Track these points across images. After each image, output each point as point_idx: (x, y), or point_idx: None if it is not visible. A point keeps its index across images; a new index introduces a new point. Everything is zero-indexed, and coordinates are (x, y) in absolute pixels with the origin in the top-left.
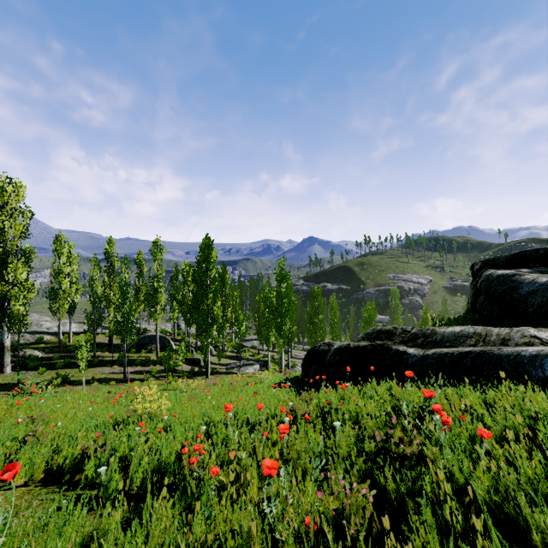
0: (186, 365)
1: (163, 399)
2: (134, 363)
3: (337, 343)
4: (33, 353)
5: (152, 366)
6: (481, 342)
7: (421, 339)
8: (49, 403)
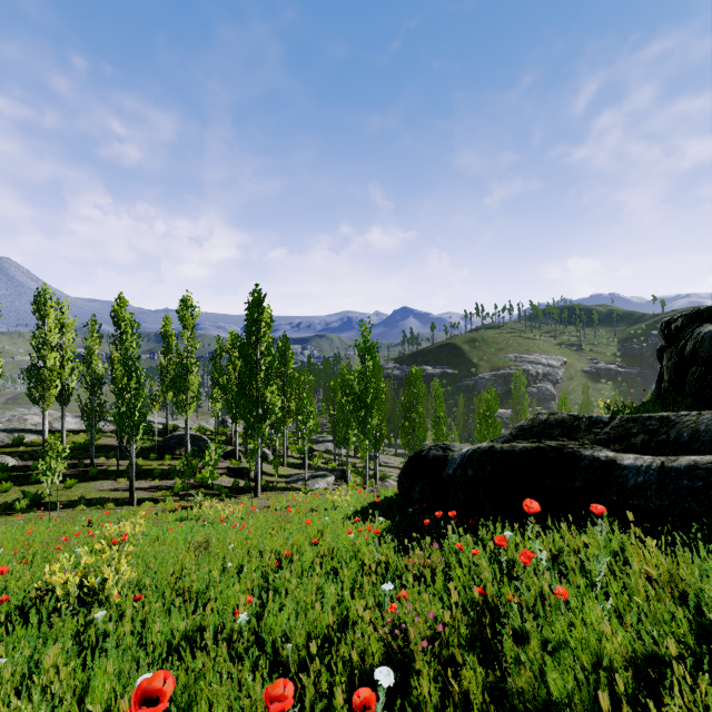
0: (228, 477)
1: (122, 560)
2: (151, 475)
3: (458, 446)
4: (3, 460)
5: (178, 478)
6: None
7: (641, 437)
8: None
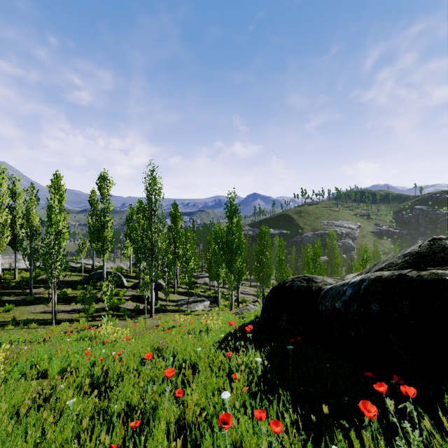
0: (132, 302)
1: None
2: (75, 300)
3: (320, 277)
4: None
5: (94, 303)
6: None
7: None
8: None
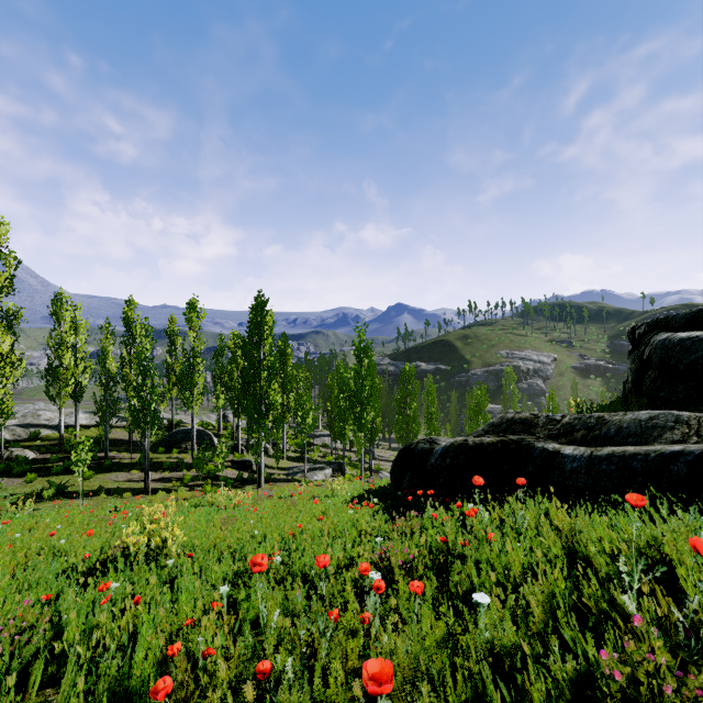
0: (232, 469)
1: (175, 528)
2: (161, 467)
3: (443, 440)
4: (23, 453)
5: (186, 470)
6: (693, 436)
7: (582, 432)
8: (7, 531)
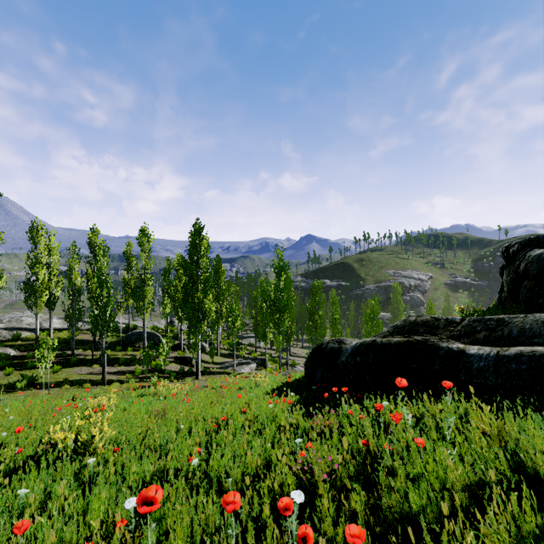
0: (175, 364)
1: (104, 423)
2: (118, 362)
3: (349, 340)
4: (6, 351)
5: (138, 365)
6: None
7: (483, 333)
8: None
